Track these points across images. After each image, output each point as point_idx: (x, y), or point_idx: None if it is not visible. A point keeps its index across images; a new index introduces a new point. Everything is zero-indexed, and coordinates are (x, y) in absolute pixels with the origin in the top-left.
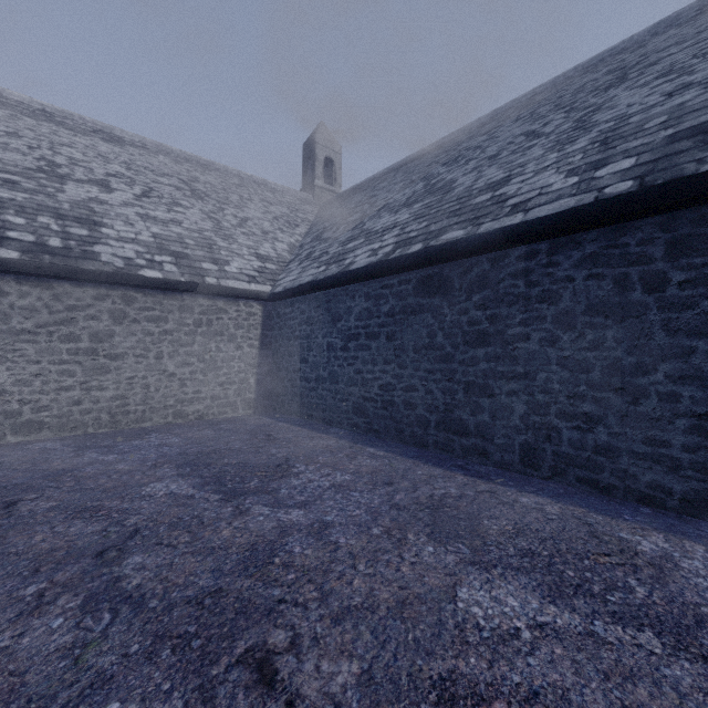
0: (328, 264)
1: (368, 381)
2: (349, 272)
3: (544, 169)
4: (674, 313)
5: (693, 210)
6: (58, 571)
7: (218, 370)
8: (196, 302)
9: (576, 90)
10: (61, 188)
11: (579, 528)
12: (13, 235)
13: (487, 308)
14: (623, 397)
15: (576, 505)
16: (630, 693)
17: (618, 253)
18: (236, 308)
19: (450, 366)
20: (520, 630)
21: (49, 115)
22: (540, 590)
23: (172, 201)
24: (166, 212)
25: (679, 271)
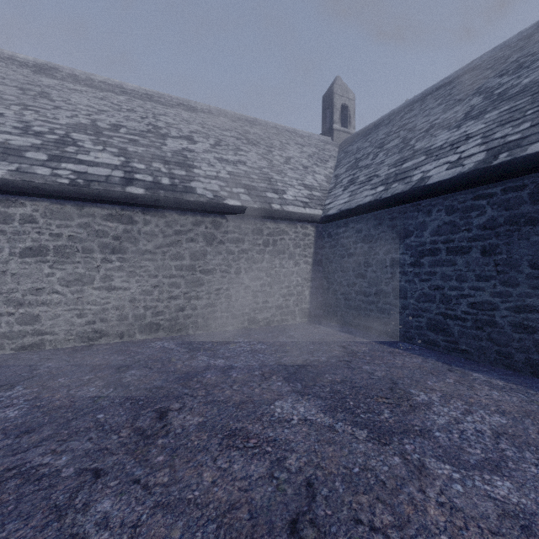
0: (386, 184)
1: (452, 297)
2: (427, 186)
3: None
4: None
5: None
6: None
7: (281, 283)
8: (264, 225)
9: None
10: (164, 143)
11: None
12: (139, 176)
13: None
14: None
15: None
16: None
17: None
18: (294, 229)
19: None
20: None
21: (150, 97)
22: None
23: (235, 148)
24: (234, 156)
25: None
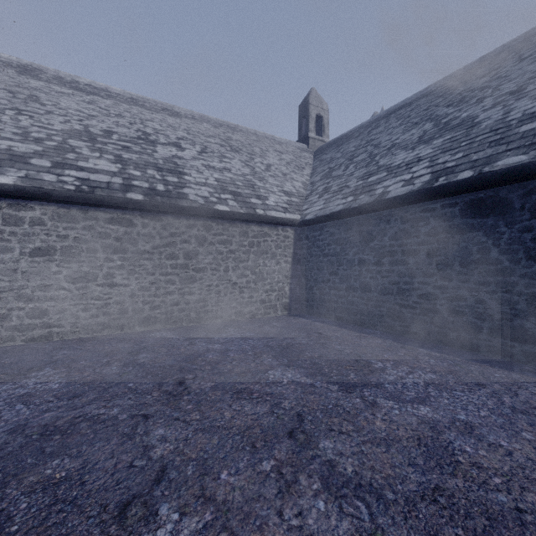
0: (355, 195)
1: (405, 290)
2: (386, 200)
3: None
4: None
5: None
6: (271, 449)
7: (264, 280)
8: (250, 228)
9: None
10: (154, 149)
11: None
12: (136, 183)
13: None
14: None
15: None
16: None
17: None
18: (276, 232)
19: (508, 279)
20: None
21: (135, 101)
22: None
23: (220, 155)
24: (219, 163)
25: None
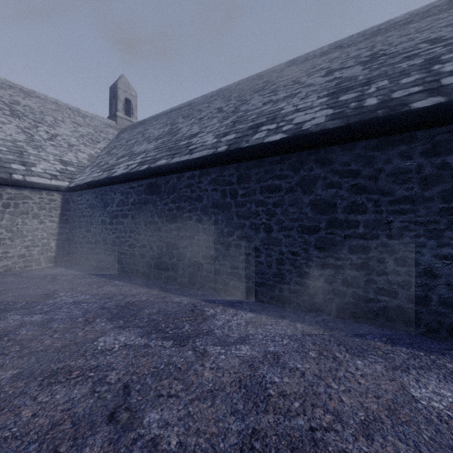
0: (104, 171)
1: (123, 242)
2: (111, 178)
3: (211, 132)
4: (239, 208)
5: (245, 163)
6: None
7: (24, 237)
8: (4, 191)
9: (250, 88)
10: None
11: (189, 308)
12: None
13: (176, 202)
14: (224, 247)
15: (200, 299)
16: (139, 360)
17: (222, 179)
18: (39, 196)
19: (160, 233)
20: (115, 348)
21: None
22: (141, 333)
23: None
24: None
25: (241, 190)
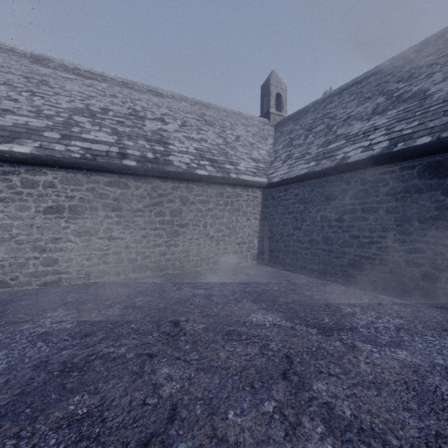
0: (316, 160)
1: (365, 243)
2: (347, 164)
3: None
4: None
5: None
6: (269, 389)
7: (237, 234)
8: (224, 190)
9: None
10: (143, 124)
11: None
12: (130, 152)
13: None
14: None
15: None
16: None
17: None
18: (246, 193)
19: None
20: None
21: (125, 84)
22: None
23: (197, 128)
24: (197, 135)
25: None
